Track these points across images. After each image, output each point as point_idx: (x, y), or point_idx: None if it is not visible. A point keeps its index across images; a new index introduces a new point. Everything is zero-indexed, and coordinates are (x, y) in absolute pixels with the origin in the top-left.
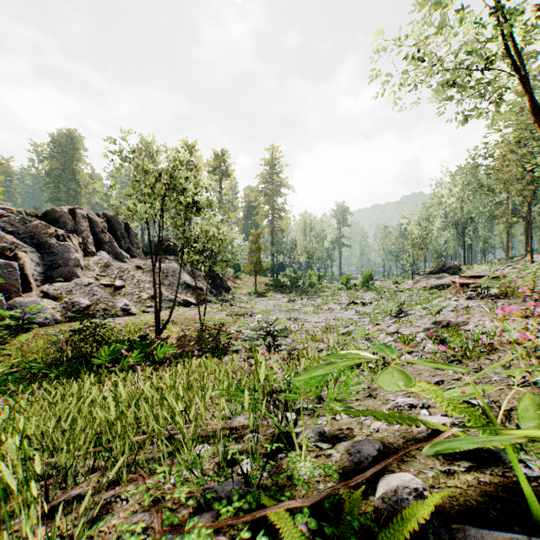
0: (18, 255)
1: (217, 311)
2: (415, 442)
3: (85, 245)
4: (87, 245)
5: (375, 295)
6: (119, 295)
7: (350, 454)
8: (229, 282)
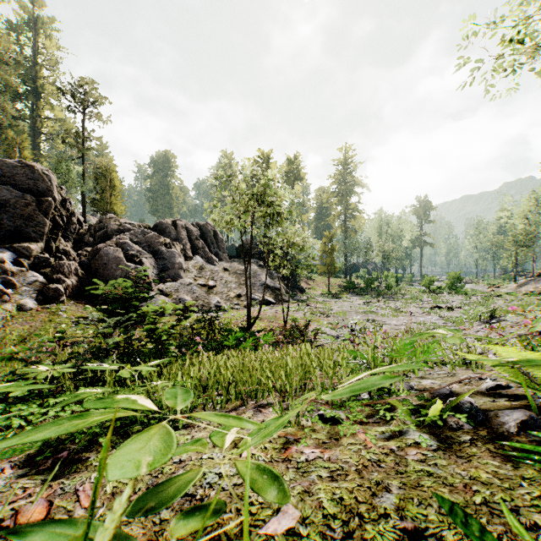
0: (142, 260)
1: (295, 310)
2: (477, 392)
3: (185, 251)
4: (186, 251)
5: (465, 300)
6: (212, 294)
7: (432, 393)
8: (302, 283)
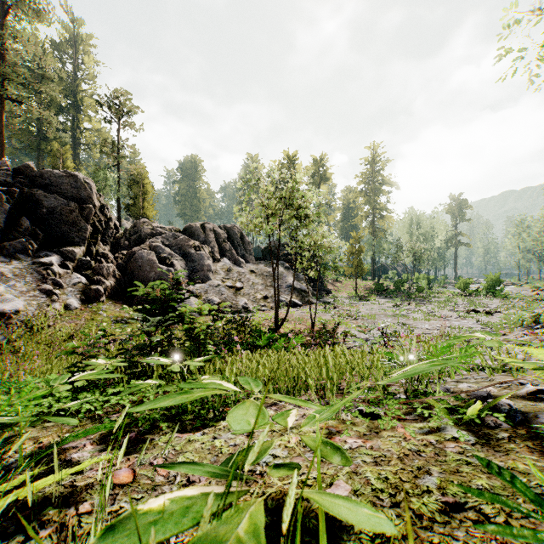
0: (173, 263)
1: (322, 313)
2: (516, 396)
3: (213, 254)
4: (214, 254)
5: (505, 303)
6: (239, 295)
7: (469, 395)
8: (328, 285)
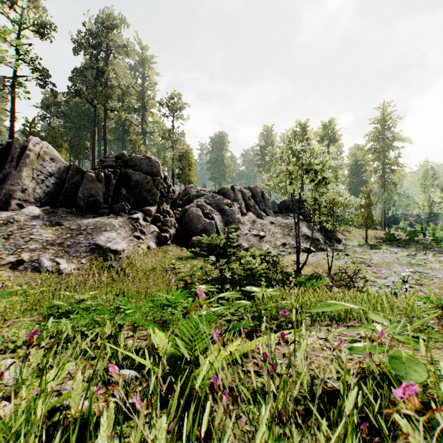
0: (213, 217)
1: (335, 259)
2: None
3: (240, 209)
4: (241, 209)
5: None
6: (263, 242)
7: None
8: (338, 234)
